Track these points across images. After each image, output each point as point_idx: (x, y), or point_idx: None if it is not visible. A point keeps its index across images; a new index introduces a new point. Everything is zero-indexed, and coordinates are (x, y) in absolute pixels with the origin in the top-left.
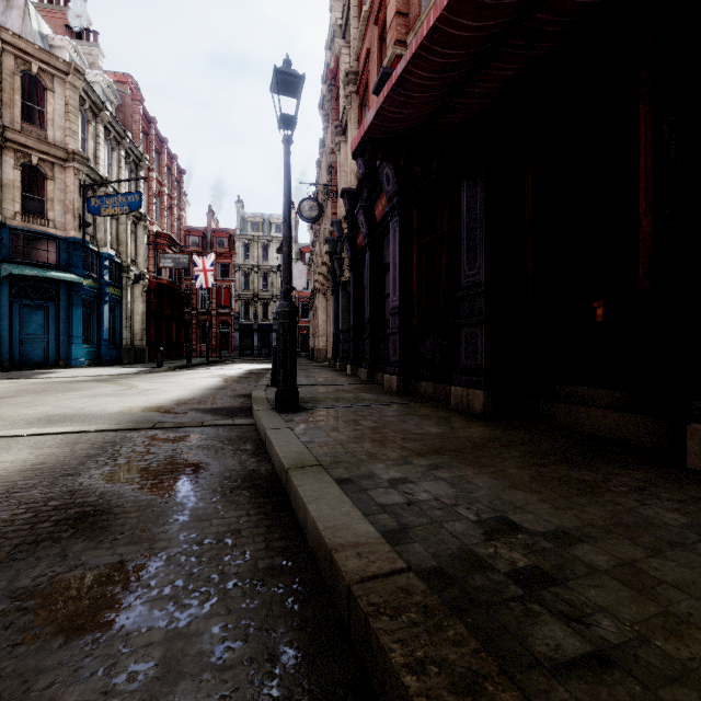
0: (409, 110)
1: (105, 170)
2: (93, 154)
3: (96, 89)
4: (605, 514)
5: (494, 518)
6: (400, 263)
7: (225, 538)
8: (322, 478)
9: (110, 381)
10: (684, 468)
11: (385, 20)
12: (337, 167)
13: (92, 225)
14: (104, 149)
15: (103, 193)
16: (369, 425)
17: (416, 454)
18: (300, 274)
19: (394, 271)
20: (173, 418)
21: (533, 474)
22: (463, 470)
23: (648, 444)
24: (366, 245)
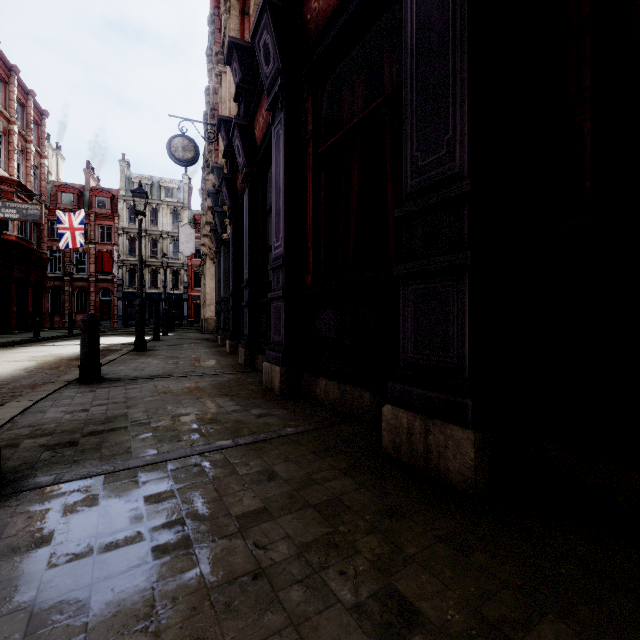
0: None
1: None
2: None
3: None
4: None
5: None
6: (285, 186)
7: None
8: None
9: None
10: None
11: None
12: (219, 103)
13: None
14: None
15: None
16: None
17: None
18: (188, 238)
19: (277, 200)
20: None
21: None
22: None
23: None
24: (244, 182)
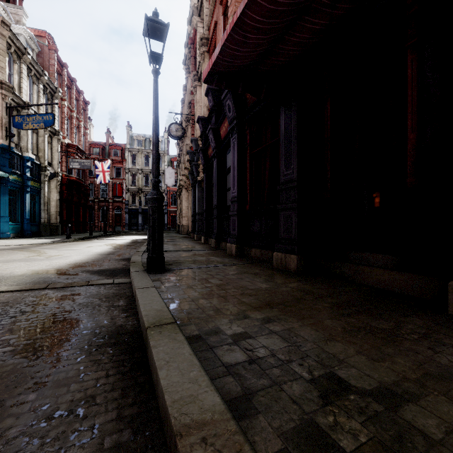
0: (245, 48)
1: (27, 97)
2: (18, 85)
3: (21, 39)
4: (412, 364)
5: (325, 375)
6: (237, 166)
7: (77, 407)
8: (175, 337)
9: (26, 249)
10: (447, 314)
11: (227, 1)
12: (195, 102)
13: (17, 136)
14: (26, 82)
15: (25, 113)
16: (216, 283)
17: (252, 308)
18: (170, 175)
19: (234, 172)
20: (66, 279)
21: (344, 325)
22: (290, 322)
23: (415, 294)
24: (214, 155)
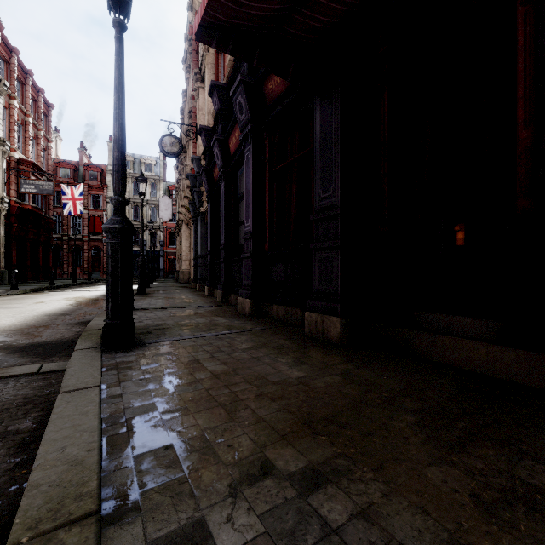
0: None
1: None
2: None
3: None
4: None
5: None
6: (252, 190)
7: None
8: None
9: None
10: None
11: None
12: (197, 110)
13: None
14: None
15: None
16: (215, 370)
17: (279, 436)
18: (166, 206)
19: (247, 197)
20: None
21: (470, 482)
22: (362, 484)
23: (534, 383)
24: (221, 177)
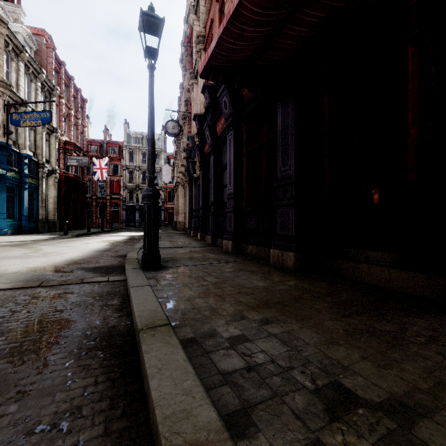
0: (242, 42)
1: (25, 95)
2: (15, 83)
3: (19, 37)
4: (421, 372)
5: (329, 385)
6: (234, 163)
7: (61, 421)
8: (169, 340)
9: (23, 246)
10: None
11: None
12: (191, 100)
13: (14, 133)
14: (24, 80)
15: (23, 111)
16: (212, 281)
17: (250, 307)
18: (167, 172)
19: (230, 168)
20: (60, 277)
21: (346, 326)
22: (290, 324)
23: (416, 292)
24: (210, 152)
